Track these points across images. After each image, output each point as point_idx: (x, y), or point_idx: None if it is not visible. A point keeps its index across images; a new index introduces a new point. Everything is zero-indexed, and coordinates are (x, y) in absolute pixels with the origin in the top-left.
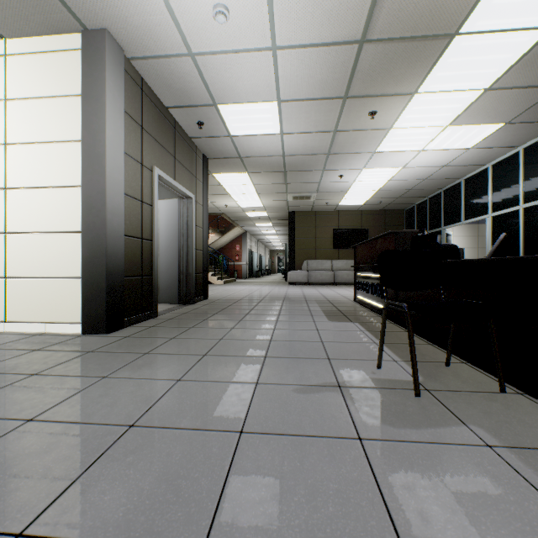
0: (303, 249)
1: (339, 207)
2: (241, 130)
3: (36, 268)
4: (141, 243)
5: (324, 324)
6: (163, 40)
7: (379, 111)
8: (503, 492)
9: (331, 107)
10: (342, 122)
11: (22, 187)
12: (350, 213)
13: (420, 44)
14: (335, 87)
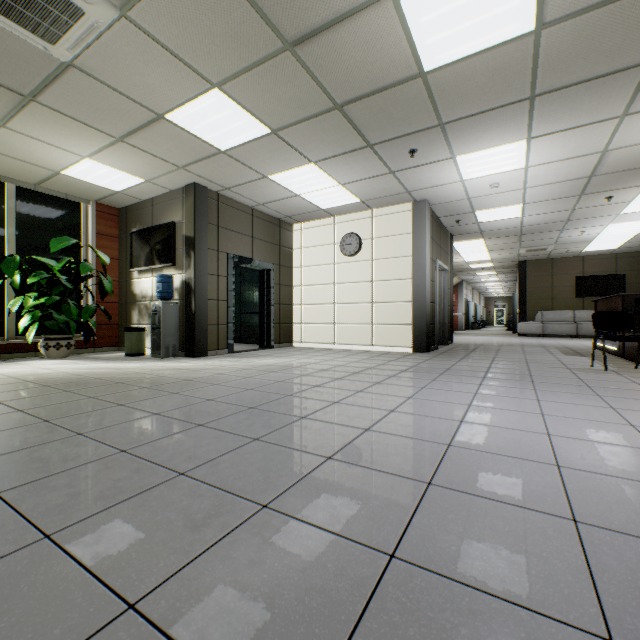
0: (535, 299)
1: (583, 253)
2: (487, 219)
3: (388, 320)
4: (432, 305)
5: (561, 356)
6: (454, 197)
7: (615, 195)
8: (616, 378)
9: (568, 200)
10: (579, 205)
11: (380, 280)
12: (598, 257)
13: (639, 169)
14: (571, 193)
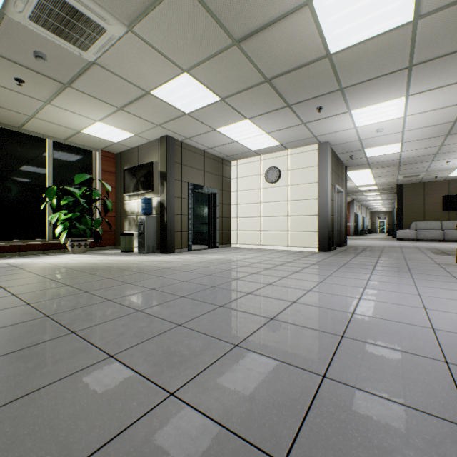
0: (410, 213)
1: (448, 177)
2: (374, 154)
3: (299, 228)
4: (332, 218)
5: (432, 255)
6: (349, 139)
7: None
8: None
9: (437, 139)
10: (446, 142)
11: (294, 200)
12: None
13: None
14: (439, 133)
